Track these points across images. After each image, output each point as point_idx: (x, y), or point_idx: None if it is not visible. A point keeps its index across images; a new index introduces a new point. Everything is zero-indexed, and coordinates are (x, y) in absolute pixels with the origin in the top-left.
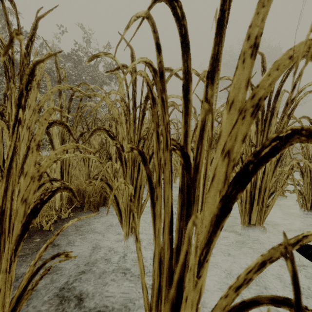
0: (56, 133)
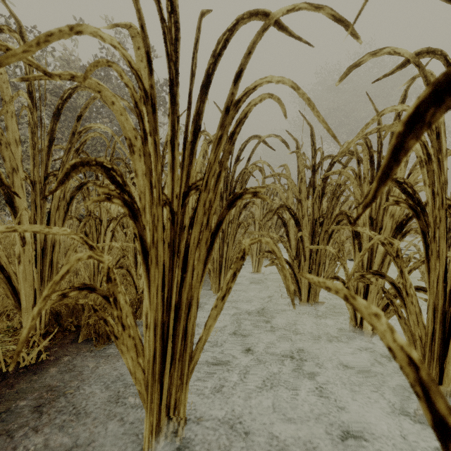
0: (23, 182)
